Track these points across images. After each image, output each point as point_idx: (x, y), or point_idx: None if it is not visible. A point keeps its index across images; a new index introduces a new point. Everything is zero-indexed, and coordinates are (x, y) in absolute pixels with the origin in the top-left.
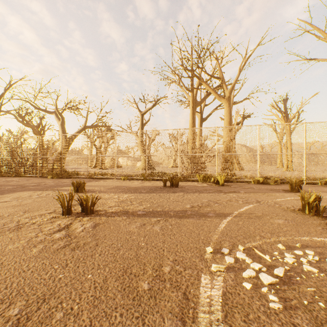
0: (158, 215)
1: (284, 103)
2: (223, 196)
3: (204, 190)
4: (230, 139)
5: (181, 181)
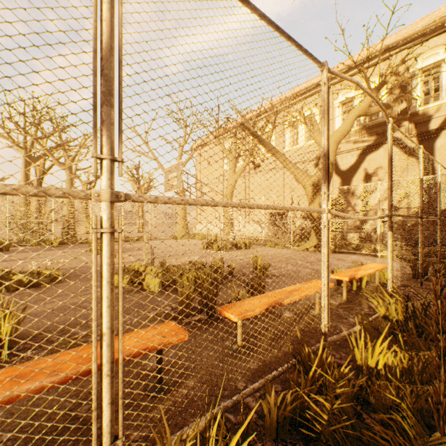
0: (1, 261)
1: (138, 170)
2: (52, 252)
3: (38, 250)
4: (71, 206)
5: (11, 247)
